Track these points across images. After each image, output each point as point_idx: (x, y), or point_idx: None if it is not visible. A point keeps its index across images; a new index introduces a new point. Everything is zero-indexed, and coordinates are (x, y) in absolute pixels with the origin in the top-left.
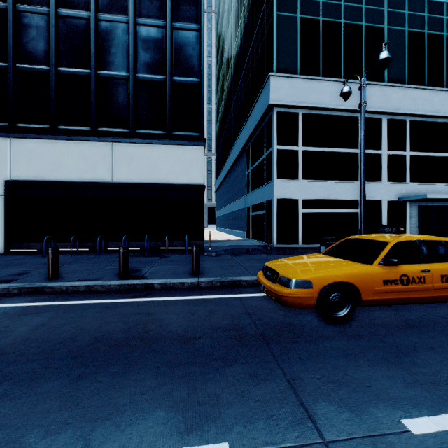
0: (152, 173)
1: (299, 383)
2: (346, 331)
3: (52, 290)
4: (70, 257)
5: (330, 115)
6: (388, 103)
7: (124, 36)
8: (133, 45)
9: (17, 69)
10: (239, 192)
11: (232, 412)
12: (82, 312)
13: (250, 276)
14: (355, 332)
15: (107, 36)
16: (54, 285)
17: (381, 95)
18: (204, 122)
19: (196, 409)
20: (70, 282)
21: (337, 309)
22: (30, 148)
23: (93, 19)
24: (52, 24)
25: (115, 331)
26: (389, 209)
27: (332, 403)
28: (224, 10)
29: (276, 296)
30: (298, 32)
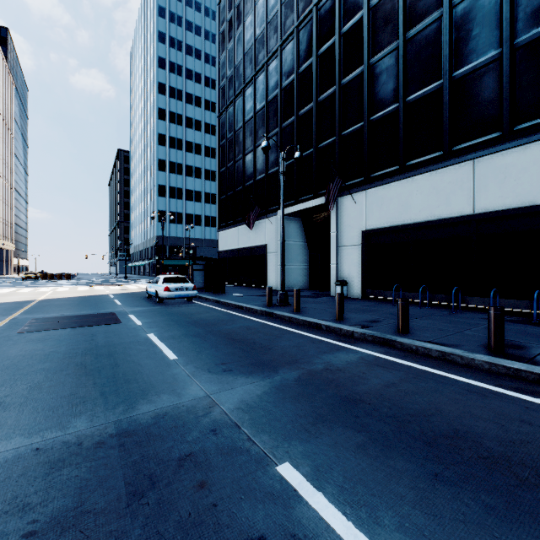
0: None
1: None
2: None
3: (401, 346)
4: (418, 310)
5: None
6: None
7: None
8: (508, 0)
9: (371, 122)
10: None
11: None
12: (436, 385)
13: None
14: None
15: (465, 19)
16: (403, 341)
17: None
18: None
19: None
20: (420, 341)
21: None
22: (380, 195)
23: (446, 13)
24: (400, 55)
25: (484, 434)
26: None
27: None
28: None
29: None
30: None
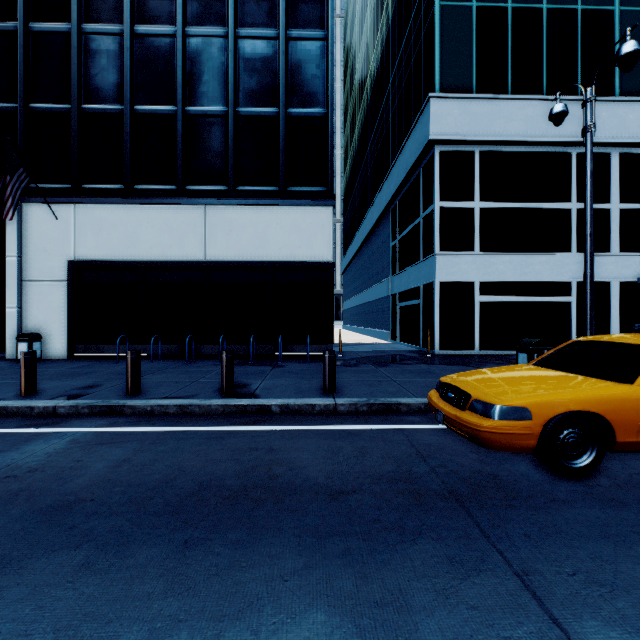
0: (259, 247)
1: (539, 580)
2: (594, 493)
3: (132, 411)
4: (150, 364)
5: (524, 153)
6: (622, 128)
7: (221, 55)
8: (233, 67)
9: (83, 112)
10: (378, 273)
11: (435, 625)
12: (177, 444)
13: (411, 397)
14: (611, 496)
15: (198, 57)
16: (135, 404)
17: (610, 117)
18: (332, 172)
19: (374, 613)
20: (156, 400)
21: (572, 454)
22: (99, 216)
23: (180, 36)
24: (127, 47)
25: (226, 474)
26: (623, 296)
27: (609, 623)
28: (355, 10)
29: (469, 430)
30: (473, 29)
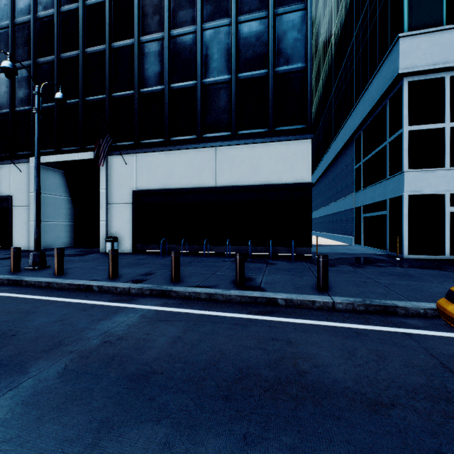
0: (253, 174)
1: None
2: None
3: (176, 295)
4: (181, 259)
5: None
6: None
7: (227, 38)
8: (235, 45)
9: (141, 94)
10: (342, 190)
11: None
12: (212, 327)
13: (404, 300)
14: None
15: (211, 43)
16: (178, 290)
17: None
18: (311, 112)
19: None
20: (191, 287)
21: None
22: (150, 160)
23: (199, 31)
24: (166, 46)
25: (259, 363)
26: None
27: None
28: None
29: None
30: None
